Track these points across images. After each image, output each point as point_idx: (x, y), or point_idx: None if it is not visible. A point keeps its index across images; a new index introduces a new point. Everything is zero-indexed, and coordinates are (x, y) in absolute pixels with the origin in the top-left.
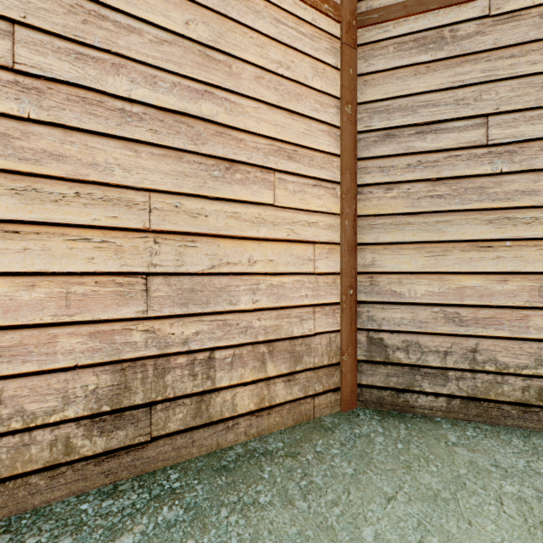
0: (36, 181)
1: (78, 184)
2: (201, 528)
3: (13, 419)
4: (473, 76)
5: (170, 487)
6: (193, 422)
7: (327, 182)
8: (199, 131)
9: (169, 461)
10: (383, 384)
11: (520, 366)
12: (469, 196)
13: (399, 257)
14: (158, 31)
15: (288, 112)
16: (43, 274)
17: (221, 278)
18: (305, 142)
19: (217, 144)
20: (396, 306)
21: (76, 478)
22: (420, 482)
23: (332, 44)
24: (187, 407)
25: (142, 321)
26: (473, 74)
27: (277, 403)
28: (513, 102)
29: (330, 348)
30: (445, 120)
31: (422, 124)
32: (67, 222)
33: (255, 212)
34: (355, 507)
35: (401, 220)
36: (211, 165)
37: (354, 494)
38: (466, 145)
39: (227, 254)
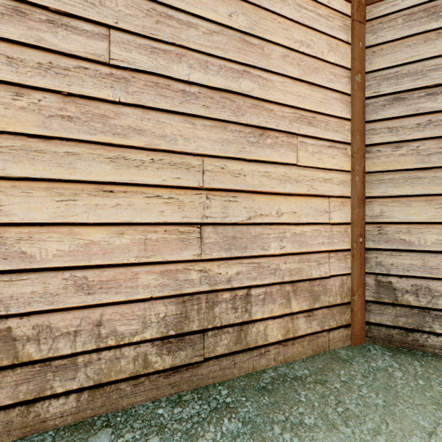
0: (124, 151)
1: (152, 152)
2: (261, 441)
3: (109, 337)
4: None
5: (223, 401)
6: (234, 348)
7: (339, 144)
8: (239, 105)
9: (217, 379)
10: (391, 323)
11: None
12: None
13: (408, 209)
14: (209, 24)
15: (308, 84)
16: (129, 224)
17: (255, 228)
18: (322, 109)
19: (253, 115)
20: (405, 253)
21: (151, 387)
22: None
23: (343, 22)
24: (230, 335)
25: (197, 262)
26: None
27: (299, 335)
28: None
29: (342, 289)
30: None
31: (433, 86)
32: (145, 183)
33: (282, 171)
34: (398, 438)
35: (410, 175)
36: (248, 133)
37: (392, 425)
38: None
39: (260, 207)
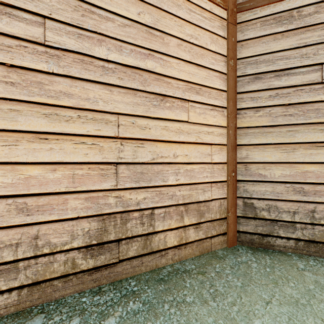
0: (56, 109)
1: (79, 110)
2: (154, 315)
3: (45, 247)
4: (313, 39)
5: (131, 290)
6: (142, 252)
7: (218, 107)
8: (146, 78)
9: (129, 274)
10: (253, 231)
11: None
12: (310, 114)
13: (263, 153)
14: (122, 19)
15: (196, 65)
16: (60, 163)
17: (158, 166)
18: (206, 83)
19: (156, 85)
20: (262, 183)
21: (78, 283)
22: (285, 293)
23: (221, 23)
24: (139, 242)
25: (114, 191)
26: (313, 38)
27: (190, 241)
28: None
29: (220, 208)
30: (293, 68)
31: (279, 70)
32: (73, 133)
33: (177, 126)
34: (246, 307)
35: (265, 130)
36: (152, 98)
37: (244, 298)
38: (307, 83)
39: (161, 151)
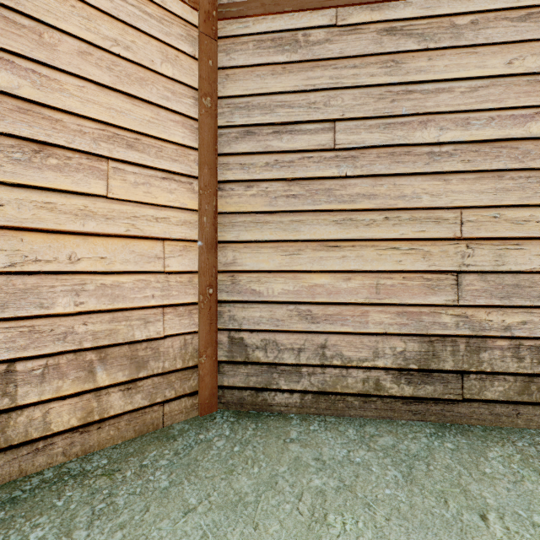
0: None
1: None
2: None
3: None
4: (323, 82)
5: None
6: None
7: (181, 176)
8: None
9: None
10: (243, 384)
11: (361, 359)
12: (320, 197)
13: (258, 256)
14: None
15: (128, 96)
16: None
17: (25, 278)
18: (152, 131)
19: (20, 122)
20: (256, 305)
21: None
22: (233, 487)
23: (188, 31)
24: None
25: None
26: (323, 79)
27: (112, 415)
28: (356, 110)
29: (185, 350)
30: (299, 122)
31: (279, 124)
32: None
33: (80, 203)
34: (142, 528)
35: (260, 218)
36: (10, 146)
37: (152, 511)
38: (317, 148)
39: (36, 250)
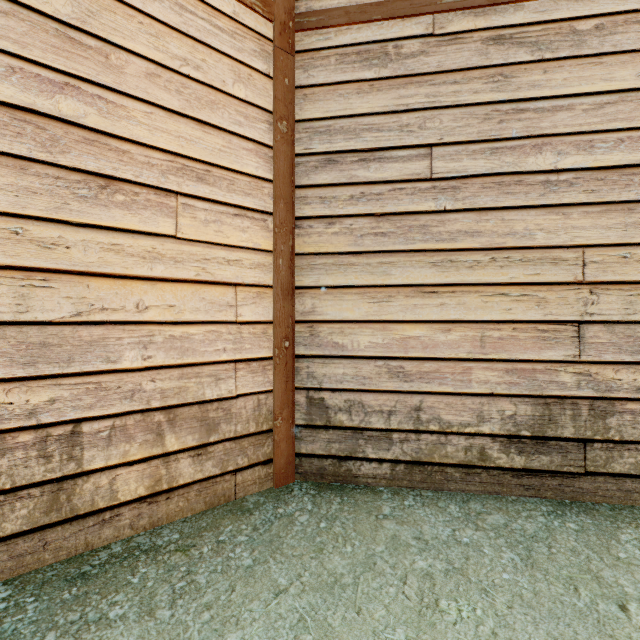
0: None
1: None
2: None
3: None
4: (418, 101)
5: None
6: (45, 519)
7: (254, 212)
8: (56, 136)
9: (3, 575)
10: (324, 452)
11: (463, 423)
12: (414, 235)
13: (341, 303)
14: None
15: (198, 122)
16: None
17: (92, 329)
18: (223, 161)
19: (86, 155)
20: (338, 360)
21: None
22: (325, 567)
23: (261, 46)
24: (36, 500)
25: None
26: (418, 98)
27: (182, 484)
28: (457, 133)
29: (259, 412)
30: (389, 148)
31: (366, 150)
32: None
33: (147, 245)
34: (231, 609)
35: (344, 260)
36: (76, 182)
37: (239, 591)
38: (410, 177)
39: (103, 297)
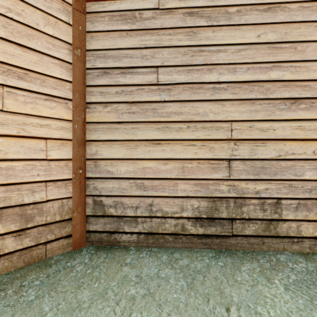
0: None
1: None
2: None
3: None
4: (151, 43)
5: None
6: None
7: (59, 98)
8: None
9: None
10: (102, 229)
11: (174, 212)
12: (149, 113)
13: (111, 149)
14: None
15: (19, 45)
16: None
17: None
18: (37, 69)
19: None
20: (110, 180)
21: None
22: (77, 297)
23: (64, 7)
24: None
25: None
26: (151, 41)
27: (7, 252)
28: (170, 61)
29: (62, 209)
30: (136, 67)
31: (124, 68)
32: None
33: None
34: None
35: (113, 126)
36: None
37: None
38: (147, 83)
39: None
